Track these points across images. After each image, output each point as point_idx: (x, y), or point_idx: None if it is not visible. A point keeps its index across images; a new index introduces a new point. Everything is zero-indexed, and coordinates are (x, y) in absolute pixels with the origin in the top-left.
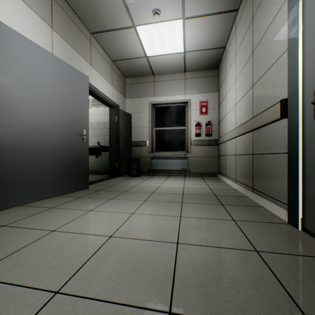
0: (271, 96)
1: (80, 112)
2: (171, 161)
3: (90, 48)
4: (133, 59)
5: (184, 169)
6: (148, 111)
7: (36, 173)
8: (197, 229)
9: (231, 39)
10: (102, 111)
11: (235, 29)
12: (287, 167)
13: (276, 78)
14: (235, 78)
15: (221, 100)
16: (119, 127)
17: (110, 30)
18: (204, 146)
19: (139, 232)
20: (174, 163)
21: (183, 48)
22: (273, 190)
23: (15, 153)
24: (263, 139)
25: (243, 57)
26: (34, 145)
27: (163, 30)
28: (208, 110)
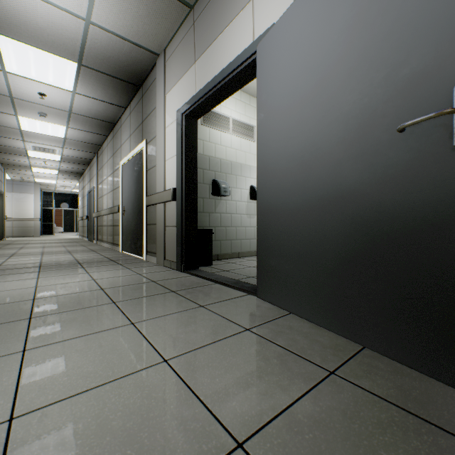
0: None
1: (438, 17)
2: None
3: None
4: None
5: None
6: None
7: (296, 257)
8: None
9: None
10: None
11: None
12: None
13: None
14: None
15: None
16: None
17: None
18: None
19: None
20: None
21: None
22: None
23: (273, 221)
24: None
25: None
26: (294, 203)
27: None
28: None
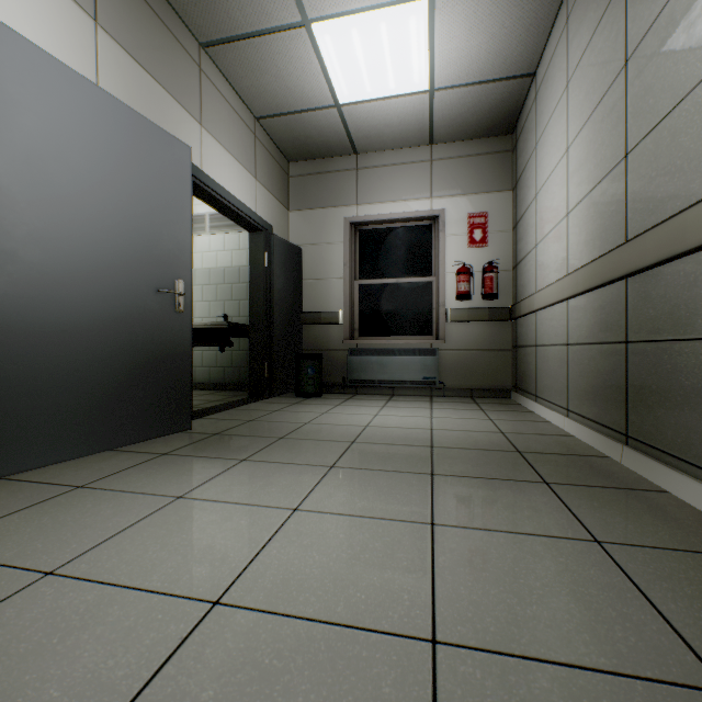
0: (699, 172)
1: (170, 236)
2: (398, 360)
3: (200, 84)
4: (305, 112)
5: (430, 380)
6: (343, 240)
7: (45, 391)
8: (491, 575)
9: (552, 48)
10: (233, 243)
11: (566, 18)
12: None
13: None
14: (566, 144)
15: (522, 208)
16: (272, 278)
17: (249, 35)
18: (480, 324)
19: (308, 586)
20: (405, 364)
21: (429, 80)
22: None
23: None
24: (666, 299)
25: (592, 85)
26: (39, 318)
27: (379, 32)
28: (488, 235)
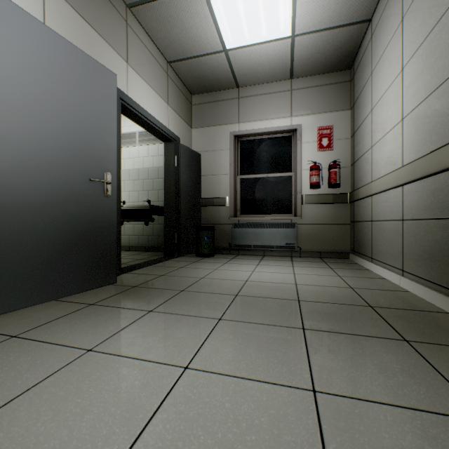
0: None
1: (100, 139)
2: (267, 231)
3: (127, 34)
4: (202, 57)
5: (291, 245)
6: (229, 148)
7: None
8: None
9: None
10: (154, 151)
11: None
12: None
13: None
14: (401, 65)
15: (359, 121)
16: (180, 174)
17: None
18: (326, 206)
19: None
20: (272, 234)
21: (291, 28)
22: None
23: None
24: None
25: (429, 12)
26: None
27: None
28: (333, 142)
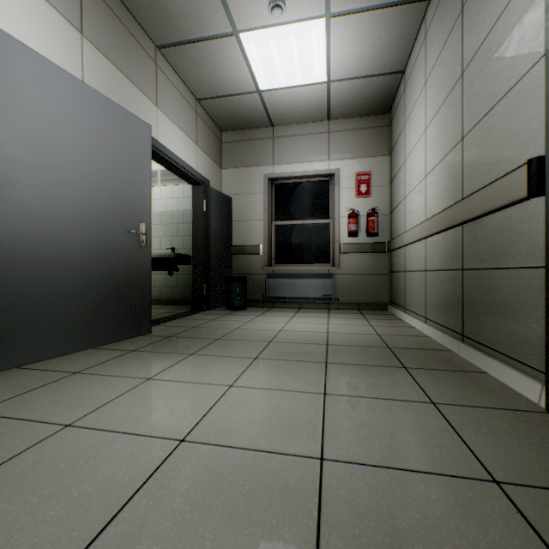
0: (505, 155)
1: (136, 191)
2: (304, 282)
3: (156, 76)
4: (234, 96)
5: (328, 296)
6: (263, 191)
7: (48, 305)
8: (361, 423)
9: (415, 54)
10: (179, 193)
11: (425, 34)
12: (545, 296)
13: (516, 119)
14: (425, 126)
15: (395, 169)
16: (209, 220)
17: (193, 40)
18: (365, 255)
19: (241, 430)
20: (309, 285)
21: (327, 74)
22: (510, 341)
23: (5, 268)
24: (486, 240)
25: (441, 86)
26: (44, 252)
27: (290, 40)
28: (371, 189)
